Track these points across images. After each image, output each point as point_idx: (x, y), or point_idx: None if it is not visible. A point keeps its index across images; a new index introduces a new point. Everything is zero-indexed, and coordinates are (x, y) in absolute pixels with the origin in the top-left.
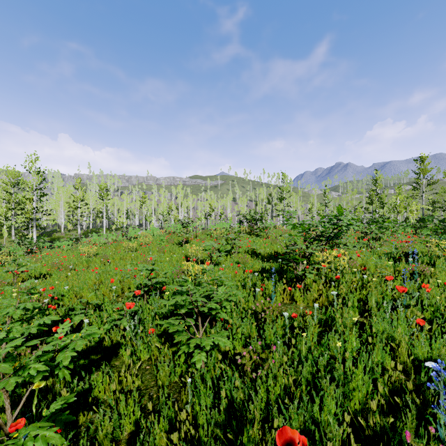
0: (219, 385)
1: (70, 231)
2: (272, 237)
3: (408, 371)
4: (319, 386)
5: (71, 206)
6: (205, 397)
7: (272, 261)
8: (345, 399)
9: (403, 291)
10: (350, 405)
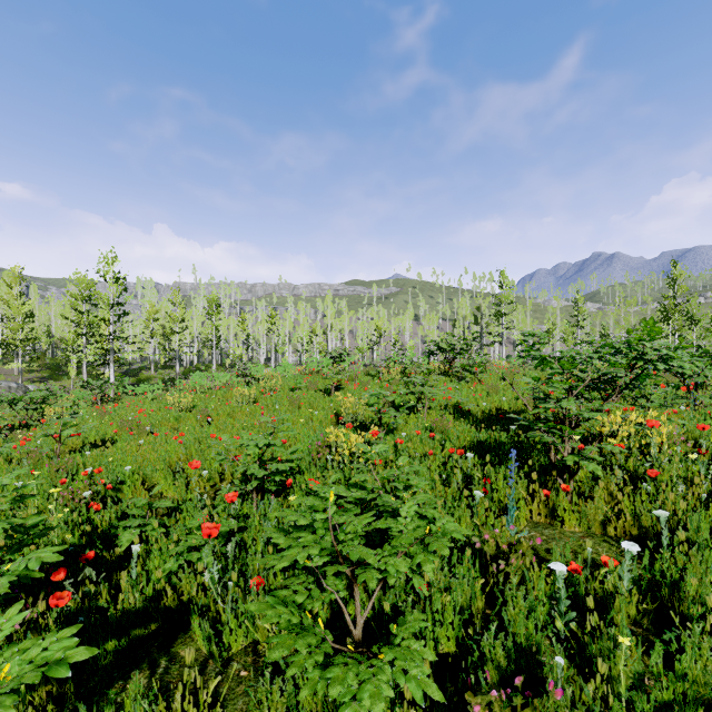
0: None
1: (164, 368)
2: (487, 382)
3: None
4: None
5: (165, 330)
6: None
7: (495, 428)
8: None
9: None
10: None
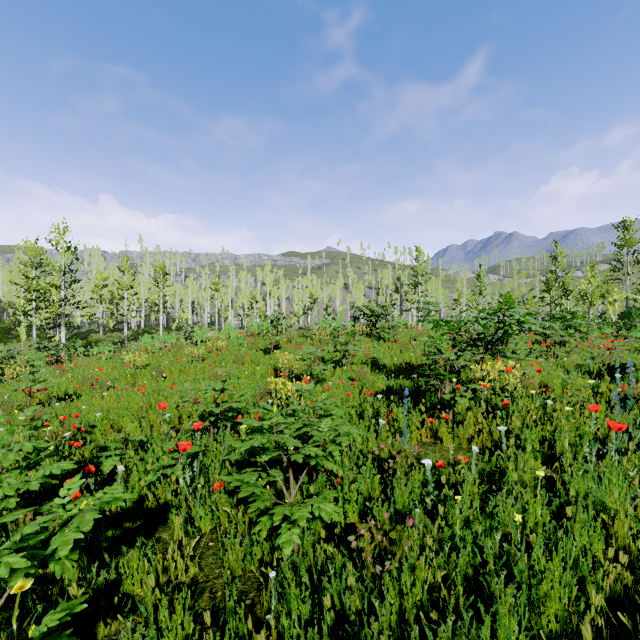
0: (321, 579)
1: (113, 331)
2: (401, 341)
3: (633, 562)
4: (487, 589)
5: (114, 296)
6: (299, 602)
7: (402, 377)
8: (532, 614)
9: (619, 430)
10: (540, 625)
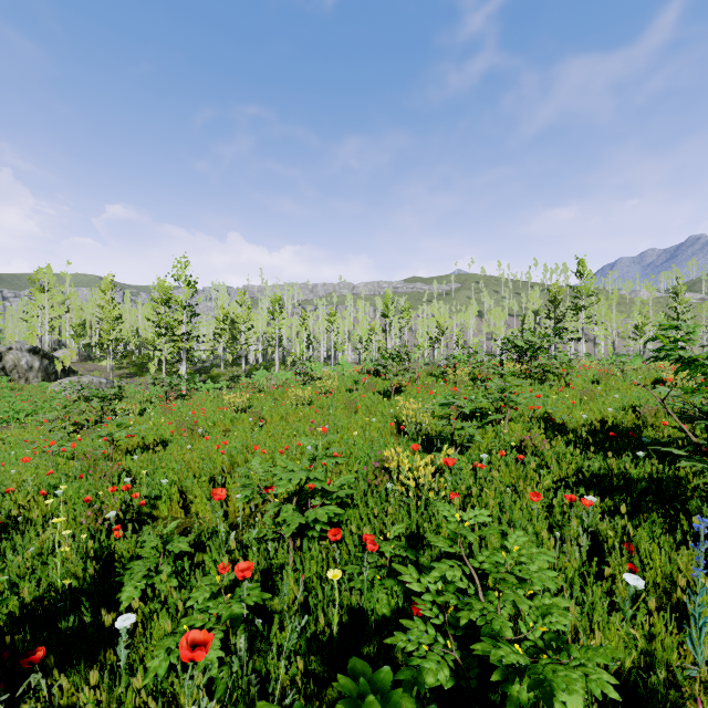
0: None
1: (233, 365)
2: (575, 386)
3: None
4: None
5: (232, 330)
6: None
7: (608, 451)
8: None
9: None
10: None
